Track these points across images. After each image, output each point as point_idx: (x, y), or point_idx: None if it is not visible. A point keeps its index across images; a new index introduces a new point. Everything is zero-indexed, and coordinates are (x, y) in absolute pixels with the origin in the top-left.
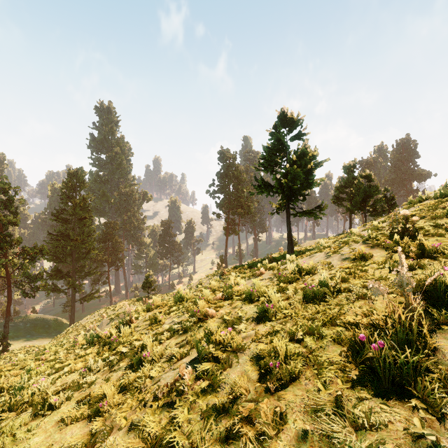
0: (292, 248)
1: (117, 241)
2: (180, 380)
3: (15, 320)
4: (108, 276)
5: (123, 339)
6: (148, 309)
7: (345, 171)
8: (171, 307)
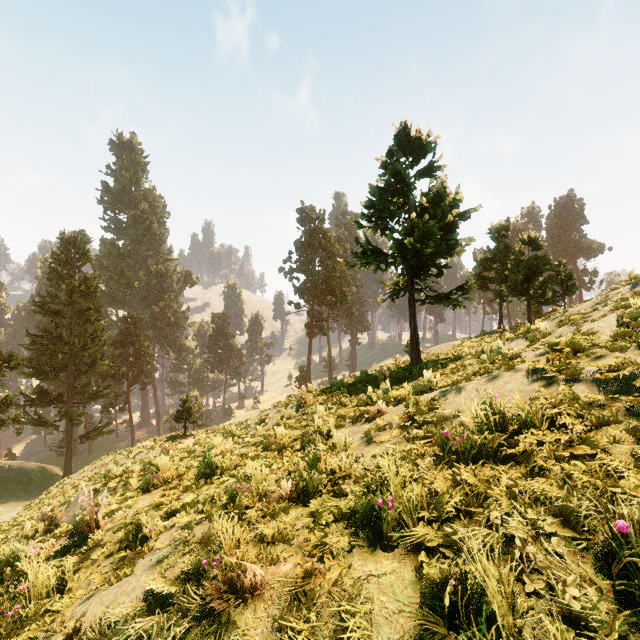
0: (419, 356)
1: (143, 346)
2: None
3: None
4: (127, 399)
5: (27, 610)
6: (146, 485)
7: (493, 235)
8: (187, 490)
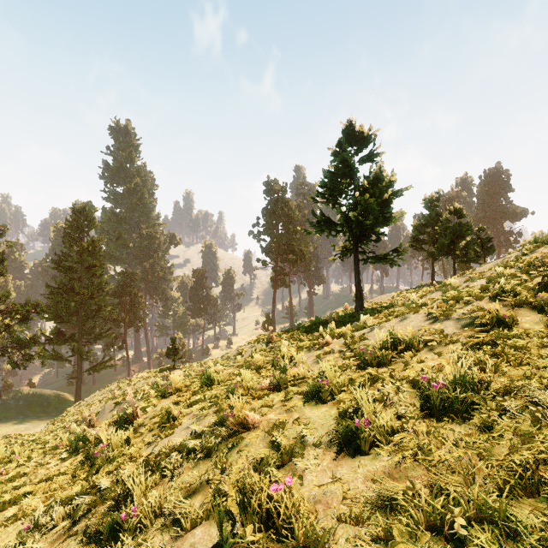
0: (362, 304)
1: (137, 296)
2: None
3: (4, 397)
4: (125, 339)
5: (113, 452)
6: (163, 393)
7: (426, 205)
8: (195, 394)
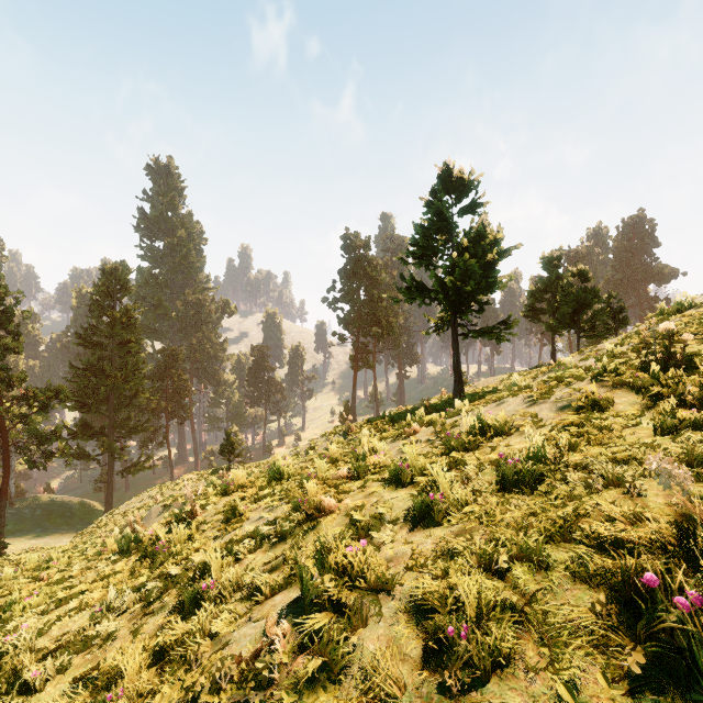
0: (462, 389)
1: (182, 379)
2: (266, 647)
3: (17, 505)
4: (166, 433)
5: (176, 547)
6: (223, 491)
7: (545, 266)
8: (262, 489)
